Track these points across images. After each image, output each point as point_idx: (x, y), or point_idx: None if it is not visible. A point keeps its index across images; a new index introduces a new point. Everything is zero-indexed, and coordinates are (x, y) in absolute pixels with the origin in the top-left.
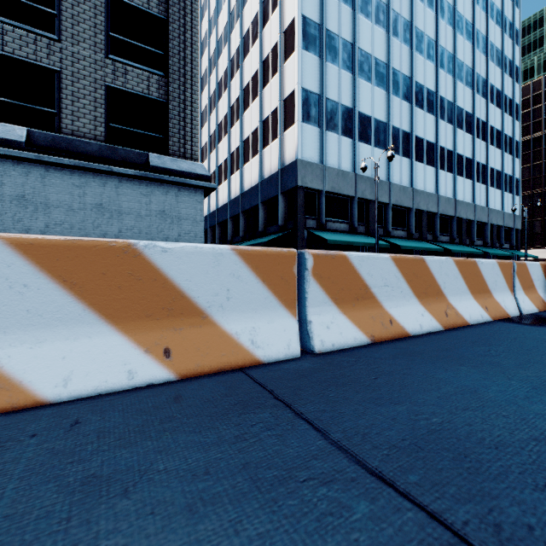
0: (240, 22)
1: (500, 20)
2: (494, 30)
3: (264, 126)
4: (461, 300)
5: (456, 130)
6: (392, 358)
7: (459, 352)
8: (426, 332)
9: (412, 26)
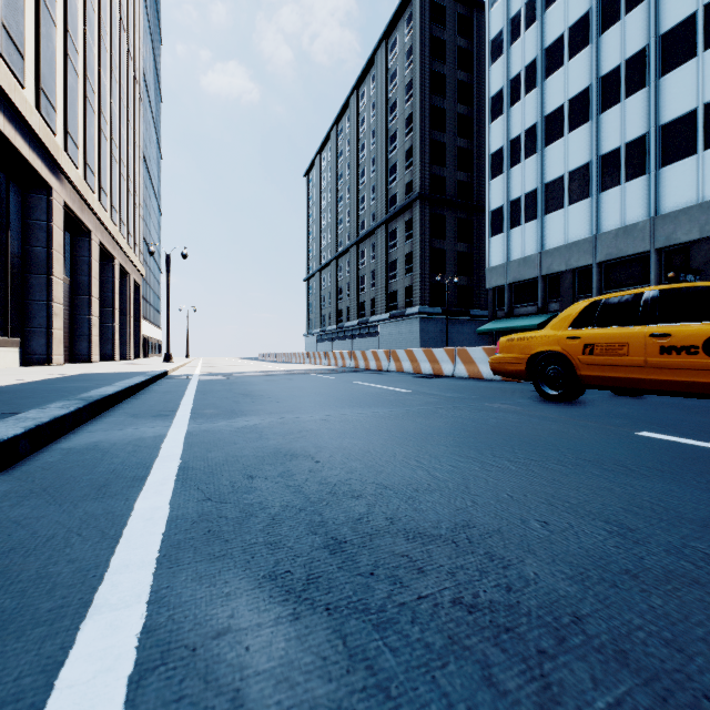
0: None
1: None
2: None
3: None
4: None
5: None
6: None
7: None
8: None
9: None
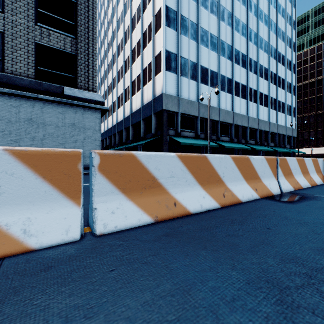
0: (130, 9)
1: (284, 15)
2: (281, 20)
3: (144, 73)
4: (237, 185)
5: (259, 78)
6: (153, 241)
7: (214, 232)
8: (206, 210)
9: (233, 15)
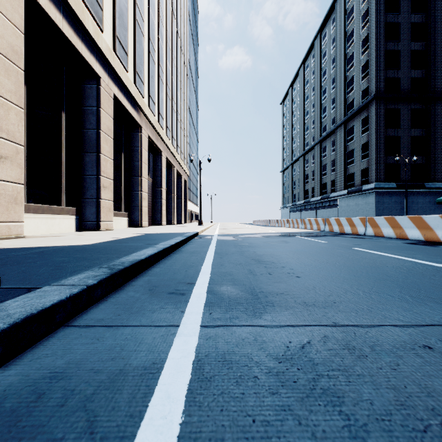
0: None
1: None
2: None
3: None
4: None
5: None
6: None
7: None
8: None
9: None
